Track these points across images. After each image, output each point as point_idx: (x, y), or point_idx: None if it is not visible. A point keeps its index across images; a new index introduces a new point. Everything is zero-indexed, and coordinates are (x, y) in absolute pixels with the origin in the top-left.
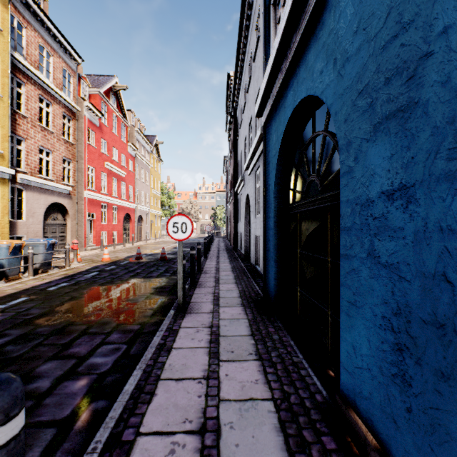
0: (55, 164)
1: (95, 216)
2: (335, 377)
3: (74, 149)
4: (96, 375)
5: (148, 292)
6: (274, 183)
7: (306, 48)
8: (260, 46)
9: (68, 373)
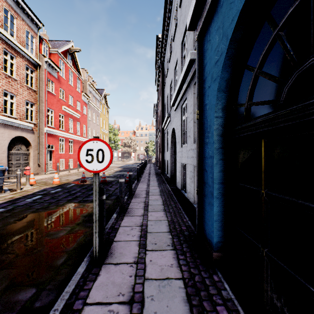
0: (18, 105)
1: (54, 147)
2: None
3: (36, 95)
4: None
5: (75, 222)
6: (216, 98)
7: None
8: None
9: None
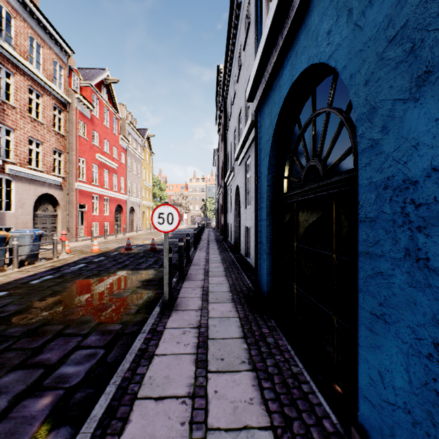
0: (45, 155)
1: (86, 207)
2: (344, 394)
3: (65, 141)
4: (64, 391)
5: (135, 285)
6: (267, 170)
7: (308, 10)
8: (251, 32)
9: (31, 388)
